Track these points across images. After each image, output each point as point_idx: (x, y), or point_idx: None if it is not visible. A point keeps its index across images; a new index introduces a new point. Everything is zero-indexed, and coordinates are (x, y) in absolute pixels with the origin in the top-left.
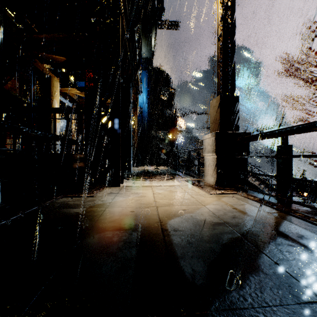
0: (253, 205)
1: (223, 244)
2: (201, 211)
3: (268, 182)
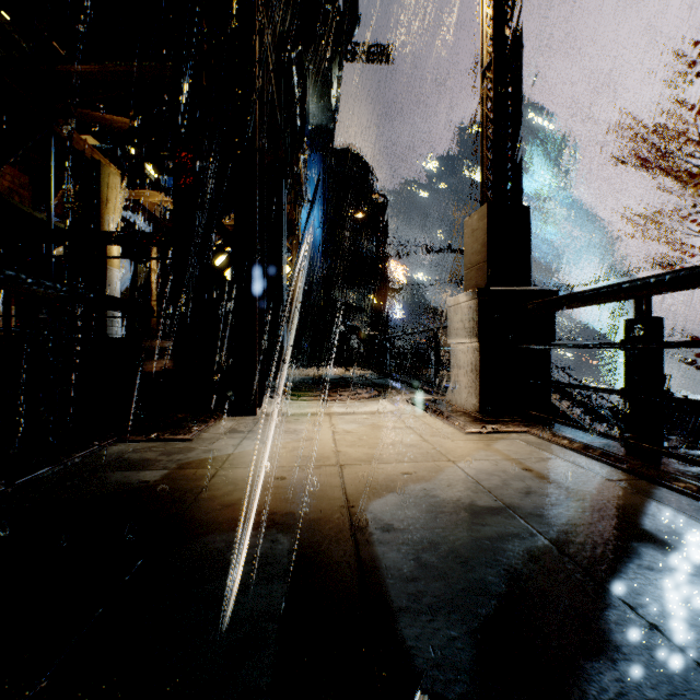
0: (571, 462)
1: (509, 569)
2: (448, 476)
3: (589, 403)
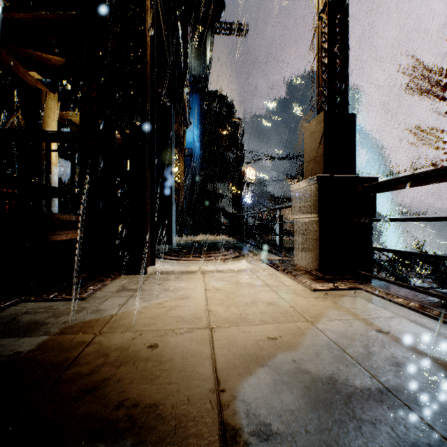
0: (414, 321)
1: None
2: (312, 341)
3: (375, 258)
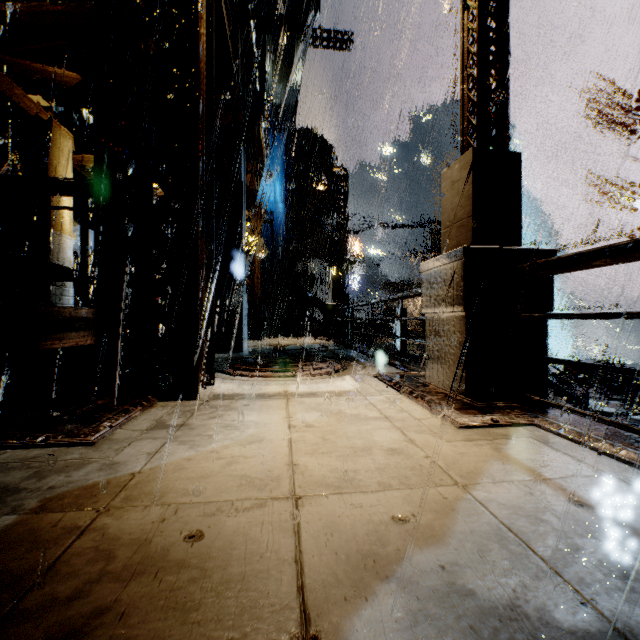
0: (634, 484)
1: None
2: (470, 526)
3: None
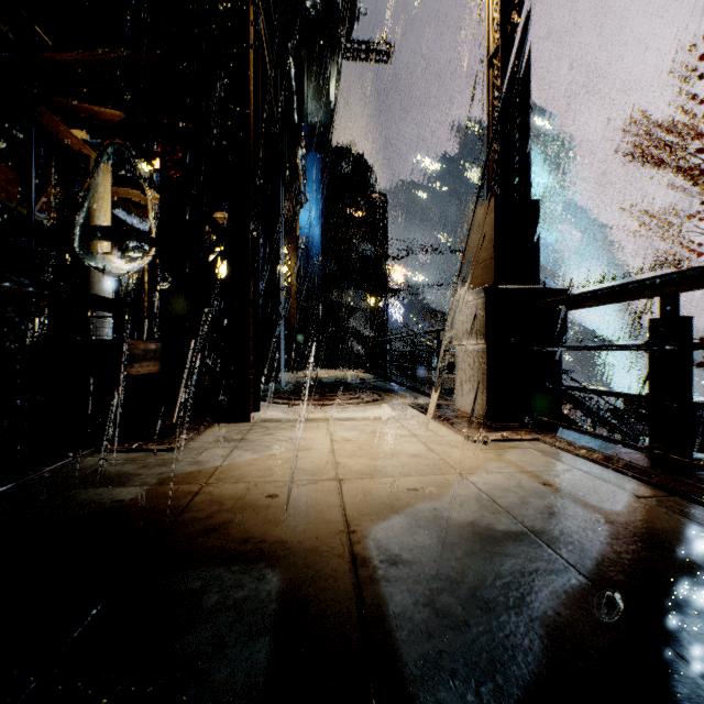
0: (592, 474)
1: (543, 617)
2: (459, 493)
3: (590, 405)
